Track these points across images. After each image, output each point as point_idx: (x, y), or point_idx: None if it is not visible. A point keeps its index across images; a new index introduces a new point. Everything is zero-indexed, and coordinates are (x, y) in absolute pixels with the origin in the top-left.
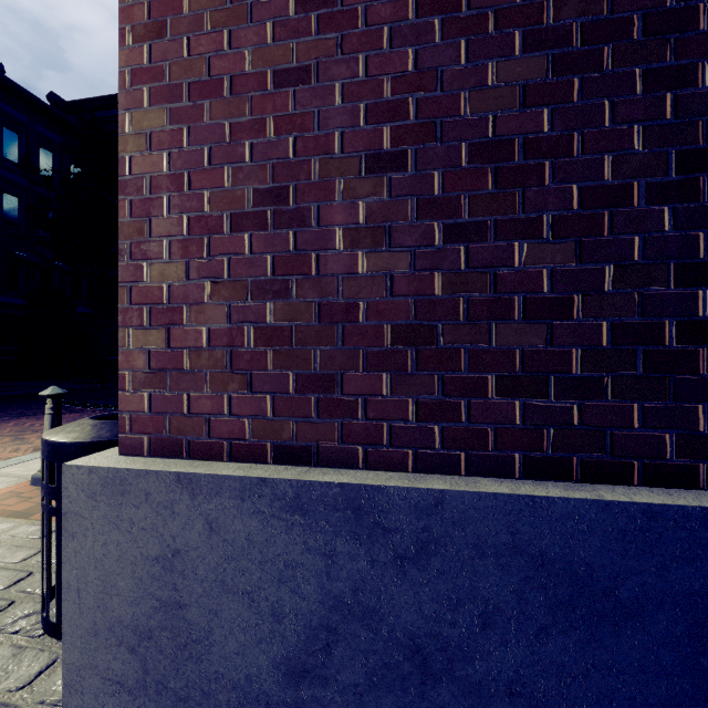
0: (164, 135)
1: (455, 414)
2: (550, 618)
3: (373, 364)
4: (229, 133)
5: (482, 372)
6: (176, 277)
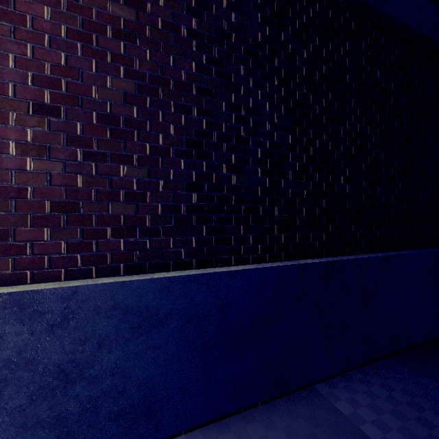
0: None
1: (89, 248)
2: (131, 334)
3: (38, 223)
4: None
5: (104, 226)
6: None
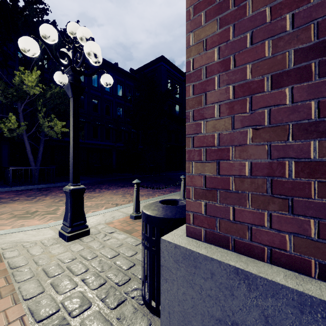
0: (215, 37)
1: None
2: None
3: None
4: (269, 15)
5: None
6: (224, 128)
